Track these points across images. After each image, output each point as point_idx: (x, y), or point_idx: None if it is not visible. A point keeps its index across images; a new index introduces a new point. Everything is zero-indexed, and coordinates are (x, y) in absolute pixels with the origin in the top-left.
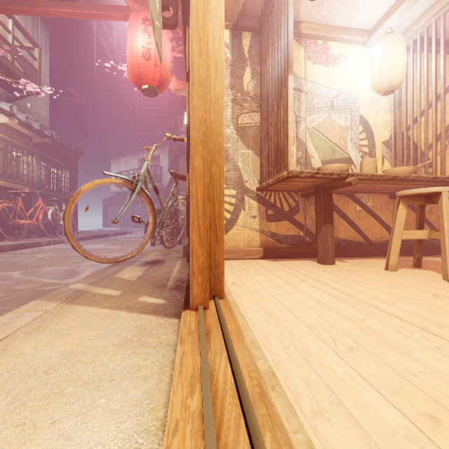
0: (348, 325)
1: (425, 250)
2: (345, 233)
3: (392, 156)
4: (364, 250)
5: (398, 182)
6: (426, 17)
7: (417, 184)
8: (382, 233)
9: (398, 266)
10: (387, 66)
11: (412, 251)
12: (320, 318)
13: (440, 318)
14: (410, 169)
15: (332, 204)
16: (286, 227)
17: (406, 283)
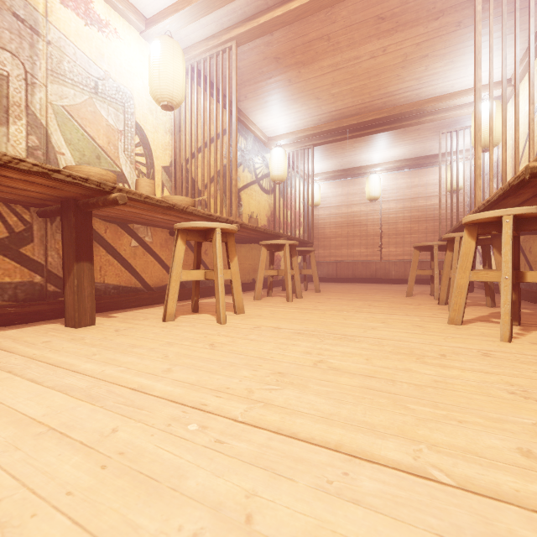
0: (75, 468)
1: (202, 292)
2: (116, 277)
3: (173, 186)
4: (141, 298)
5: (178, 214)
6: (203, 48)
7: (195, 219)
8: (163, 276)
9: (178, 314)
10: (167, 74)
11: (191, 294)
12: (6, 478)
13: (217, 380)
14: (188, 201)
15: (91, 231)
16: (2, 268)
17: (184, 335)
